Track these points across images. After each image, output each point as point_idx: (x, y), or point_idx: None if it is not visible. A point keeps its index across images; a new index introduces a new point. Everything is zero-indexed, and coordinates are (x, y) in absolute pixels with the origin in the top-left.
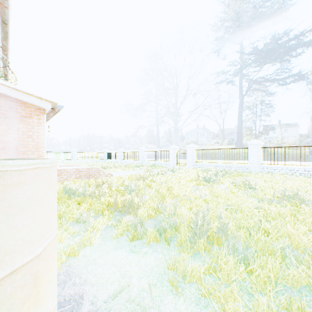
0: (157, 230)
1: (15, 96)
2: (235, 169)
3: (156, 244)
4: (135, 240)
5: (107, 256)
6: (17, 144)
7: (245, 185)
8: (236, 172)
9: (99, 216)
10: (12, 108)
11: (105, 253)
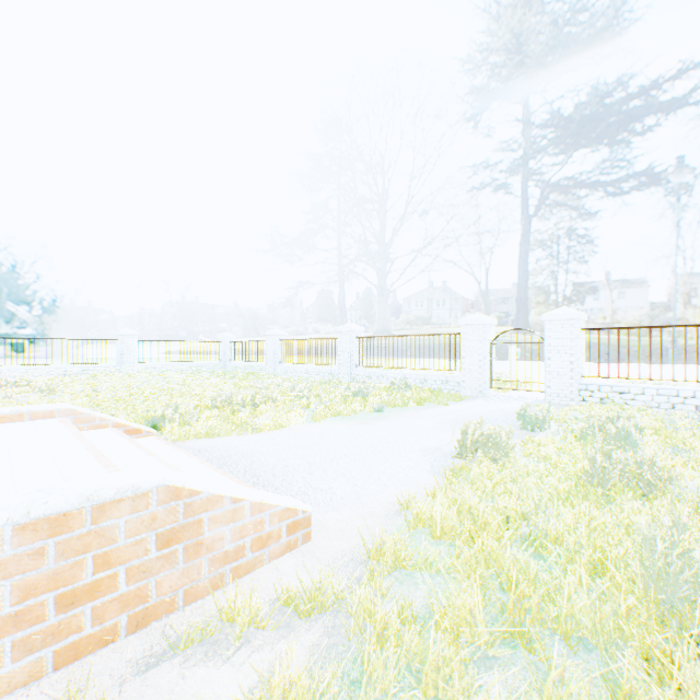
0: None
1: None
2: None
3: None
4: None
5: None
6: None
7: None
8: None
9: None
10: None
11: None
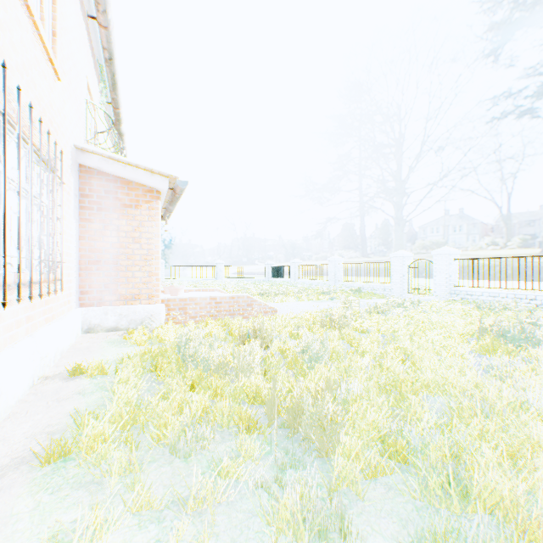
0: None
1: (112, 171)
2: None
3: None
4: None
5: None
6: (116, 254)
7: None
8: None
9: (228, 434)
10: (110, 192)
11: None
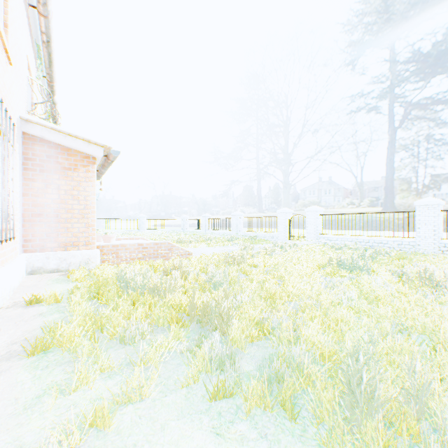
0: (264, 378)
1: (54, 139)
2: (391, 247)
3: (263, 415)
4: (221, 397)
5: (160, 438)
6: (57, 208)
7: (423, 278)
8: (394, 252)
9: (161, 330)
10: (51, 157)
11: (158, 428)
